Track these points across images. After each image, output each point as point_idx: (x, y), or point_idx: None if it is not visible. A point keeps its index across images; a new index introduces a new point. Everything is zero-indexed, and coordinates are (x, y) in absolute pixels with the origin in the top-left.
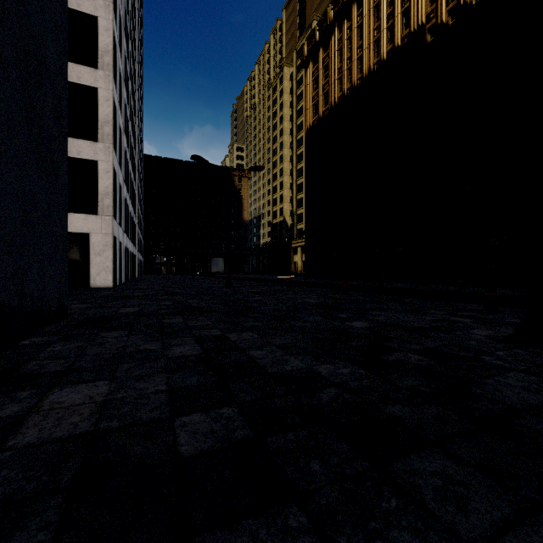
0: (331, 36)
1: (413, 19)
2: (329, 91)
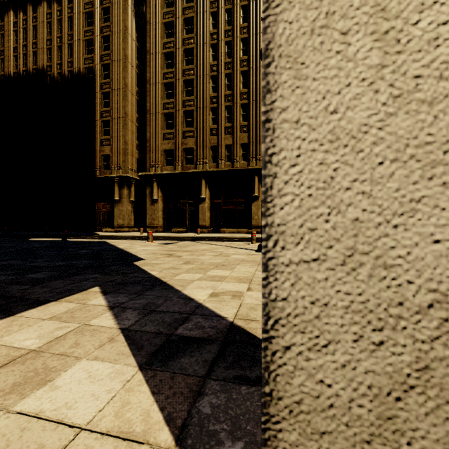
0: None
1: (39, 62)
2: None
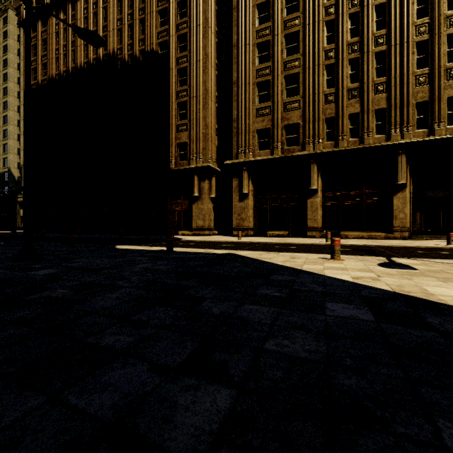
0: (49, 16)
1: (109, 47)
2: (48, 64)
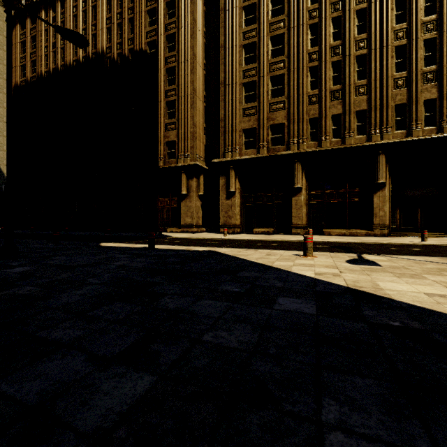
0: (38, 13)
1: (98, 45)
2: (37, 61)
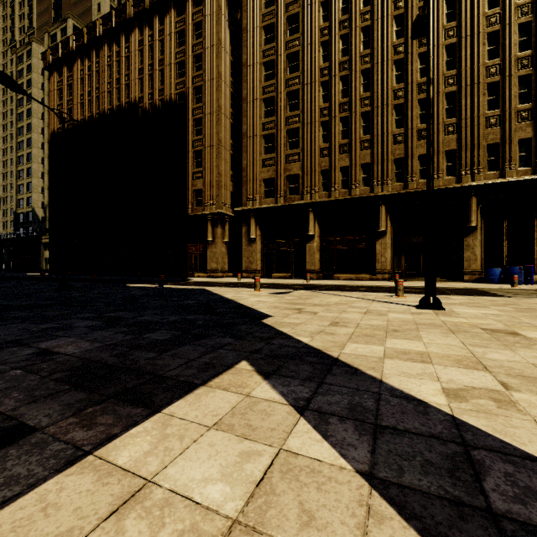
0: (74, 62)
1: (131, 95)
2: (73, 109)
